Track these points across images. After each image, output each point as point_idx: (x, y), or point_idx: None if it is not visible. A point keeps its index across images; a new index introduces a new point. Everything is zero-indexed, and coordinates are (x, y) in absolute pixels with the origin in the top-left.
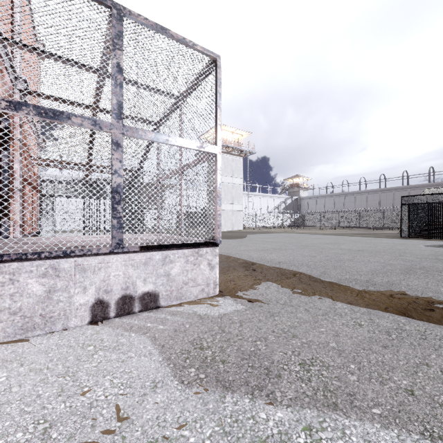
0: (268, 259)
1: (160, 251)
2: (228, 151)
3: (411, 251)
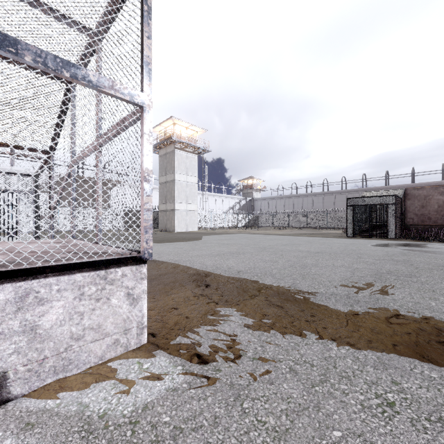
0: (225, 268)
1: (11, 283)
2: (182, 147)
3: (365, 252)
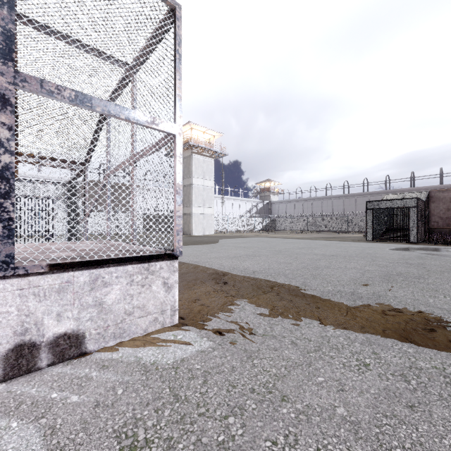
0: (242, 269)
1: (87, 270)
2: (199, 151)
3: (381, 255)
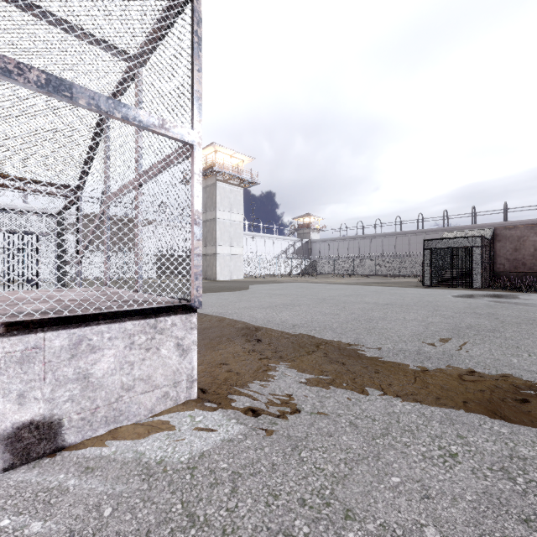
0: (279, 322)
1: (66, 330)
2: (225, 179)
3: (444, 304)
